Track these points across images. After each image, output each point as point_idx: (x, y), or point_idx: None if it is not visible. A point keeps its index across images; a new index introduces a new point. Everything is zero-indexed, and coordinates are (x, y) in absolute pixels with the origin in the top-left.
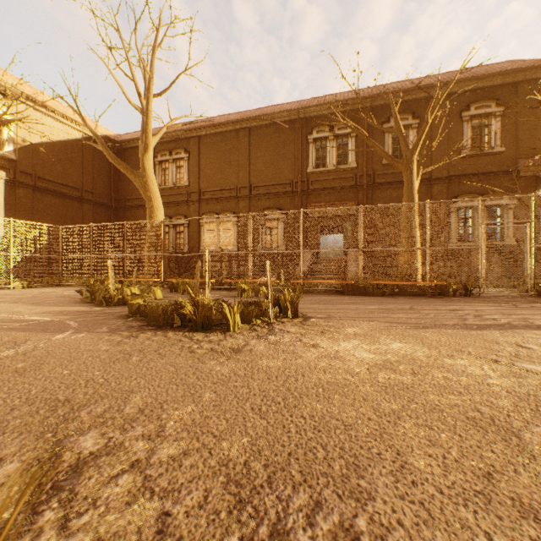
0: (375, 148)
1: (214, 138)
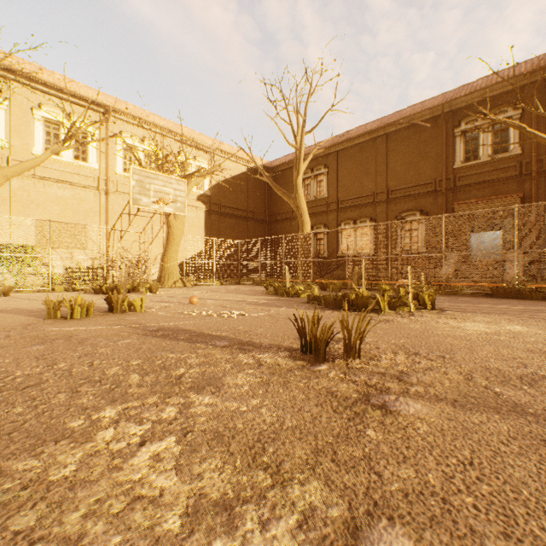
0: (538, 139)
1: (351, 150)
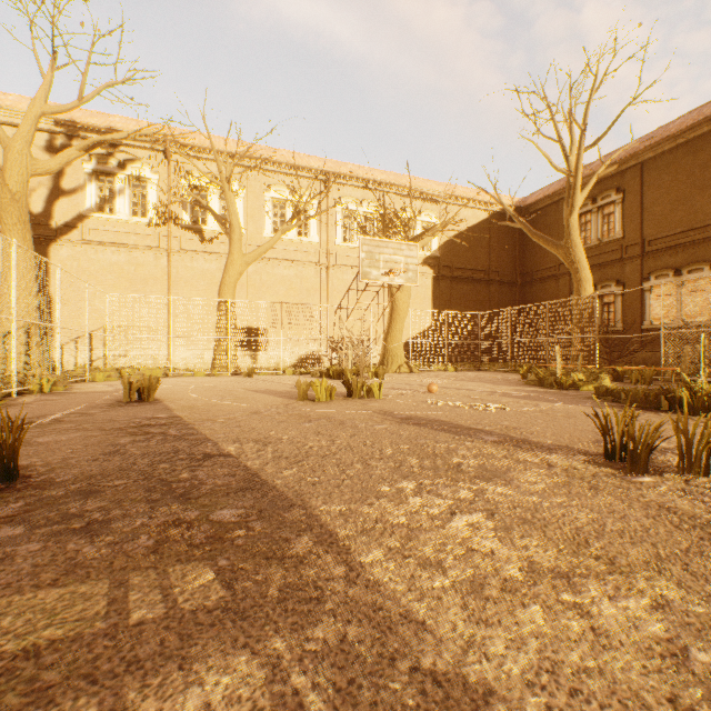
0: None
1: (668, 156)
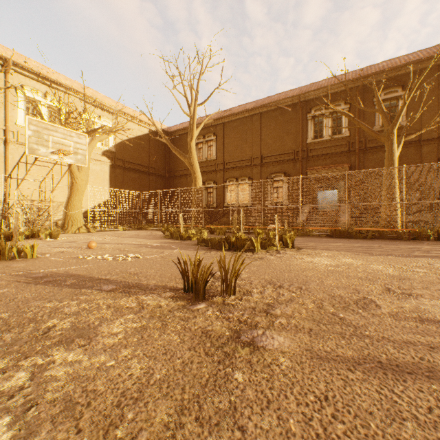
0: (360, 126)
1: (234, 123)
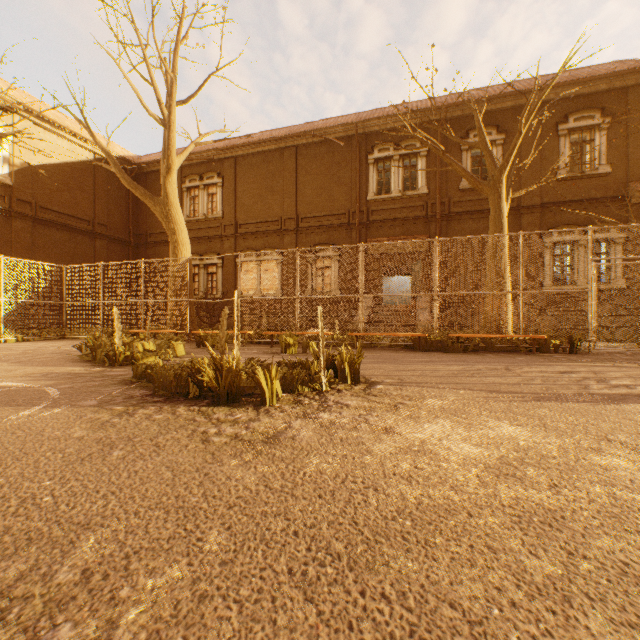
0: (454, 166)
1: (253, 159)
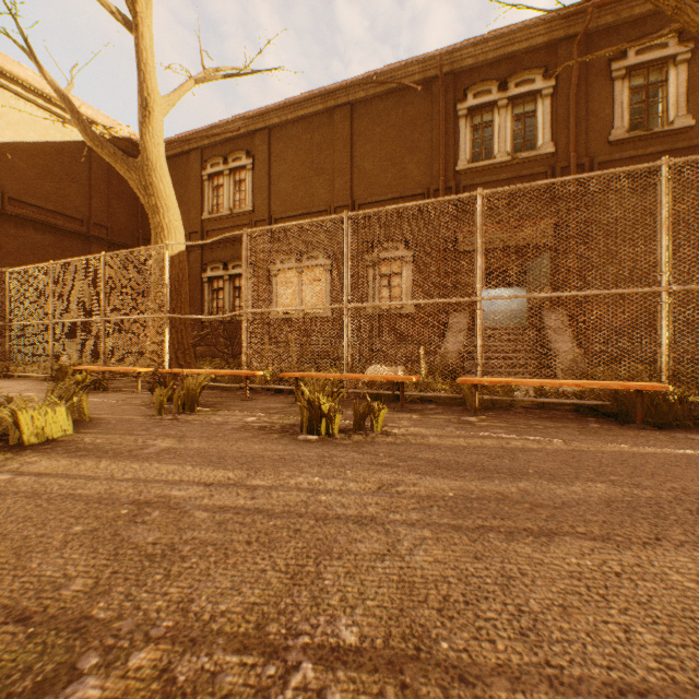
0: (684, 16)
1: (293, 128)
